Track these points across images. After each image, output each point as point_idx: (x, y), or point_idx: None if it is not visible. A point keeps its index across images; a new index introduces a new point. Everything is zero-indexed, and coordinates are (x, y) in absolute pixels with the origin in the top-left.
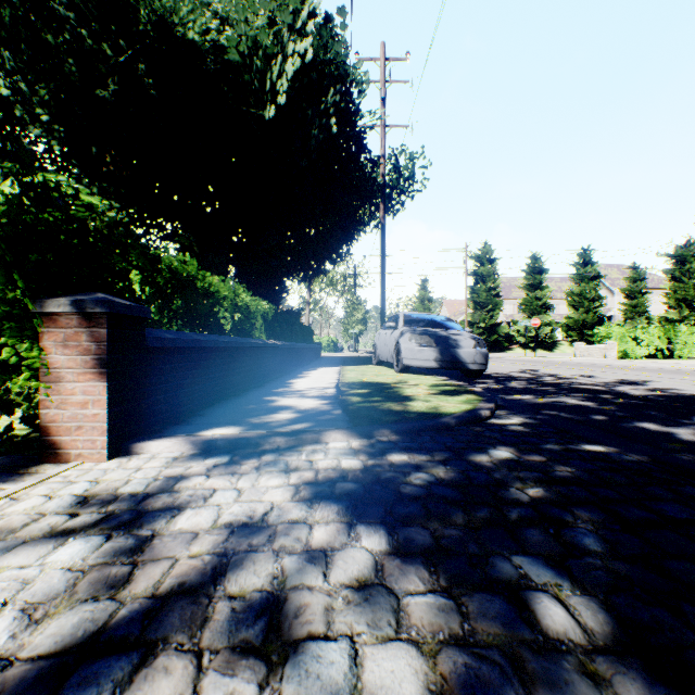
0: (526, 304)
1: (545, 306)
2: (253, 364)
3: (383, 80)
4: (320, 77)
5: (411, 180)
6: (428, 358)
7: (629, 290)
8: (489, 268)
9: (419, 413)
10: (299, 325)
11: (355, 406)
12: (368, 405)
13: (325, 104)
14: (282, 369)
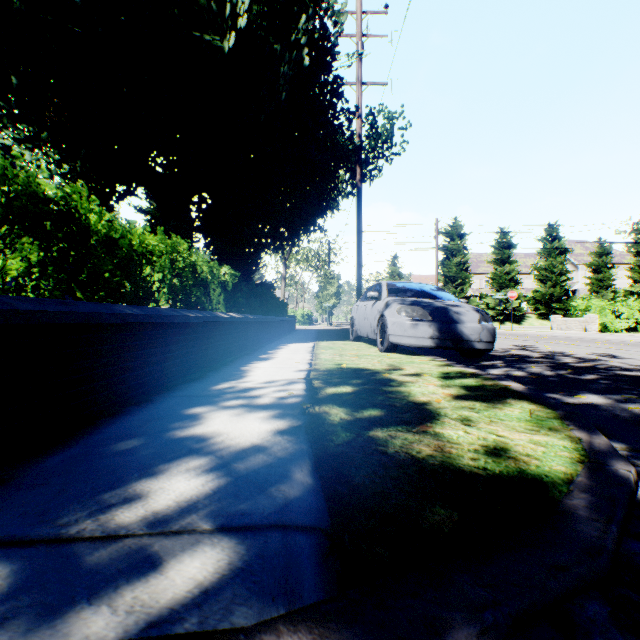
0: (494, 278)
1: (513, 280)
2: (192, 345)
3: (360, 34)
4: (290, 4)
5: (389, 143)
6: (422, 335)
7: (595, 264)
8: (459, 243)
9: (488, 477)
10: (270, 297)
11: (339, 443)
12: (364, 438)
13: (295, 34)
14: (245, 347)
